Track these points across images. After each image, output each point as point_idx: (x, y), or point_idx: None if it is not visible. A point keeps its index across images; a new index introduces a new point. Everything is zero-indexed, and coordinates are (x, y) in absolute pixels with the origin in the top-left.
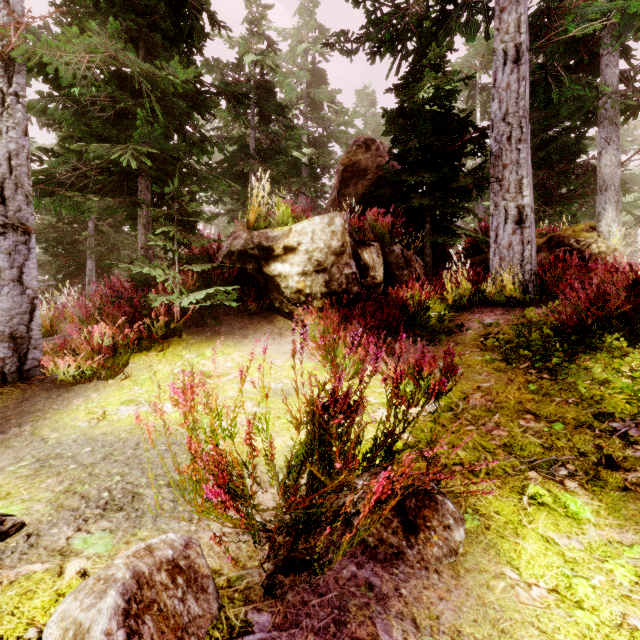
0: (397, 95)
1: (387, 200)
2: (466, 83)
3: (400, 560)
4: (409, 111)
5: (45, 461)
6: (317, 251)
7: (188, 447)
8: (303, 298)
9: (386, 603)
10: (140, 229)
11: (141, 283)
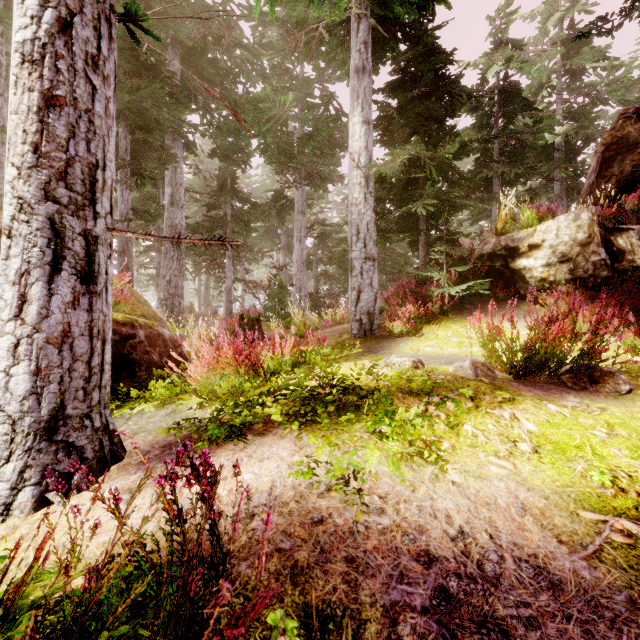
0: None
1: None
2: None
3: (584, 390)
4: None
5: None
6: (561, 245)
7: (487, 327)
8: (547, 285)
9: (570, 393)
10: (420, 248)
11: (423, 282)
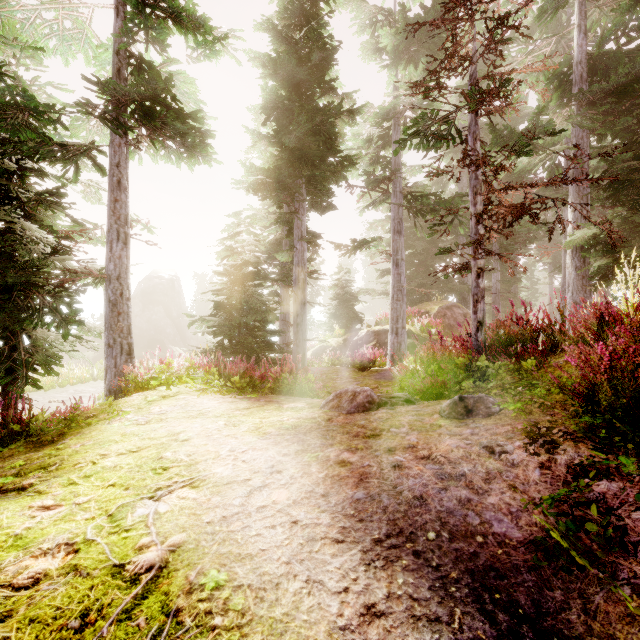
0: None
1: None
2: None
3: None
4: None
5: None
6: None
7: None
8: None
9: None
10: None
11: None
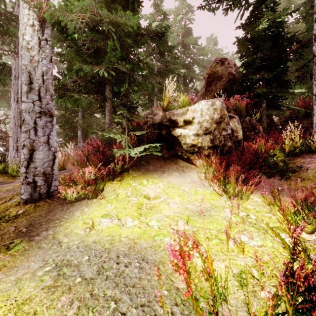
0: (244, 29)
1: (235, 92)
2: (292, 15)
3: None
4: (252, 38)
5: (60, 268)
6: (205, 121)
7: None
8: (196, 149)
9: None
10: (106, 113)
11: (108, 142)
